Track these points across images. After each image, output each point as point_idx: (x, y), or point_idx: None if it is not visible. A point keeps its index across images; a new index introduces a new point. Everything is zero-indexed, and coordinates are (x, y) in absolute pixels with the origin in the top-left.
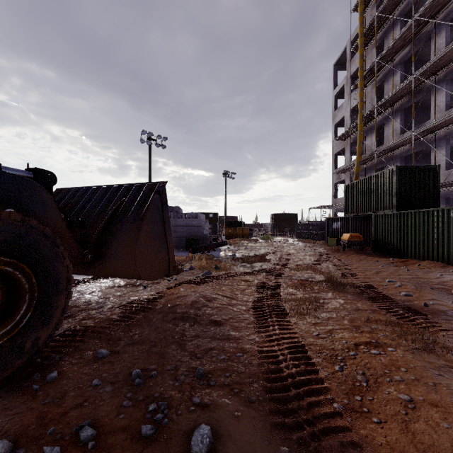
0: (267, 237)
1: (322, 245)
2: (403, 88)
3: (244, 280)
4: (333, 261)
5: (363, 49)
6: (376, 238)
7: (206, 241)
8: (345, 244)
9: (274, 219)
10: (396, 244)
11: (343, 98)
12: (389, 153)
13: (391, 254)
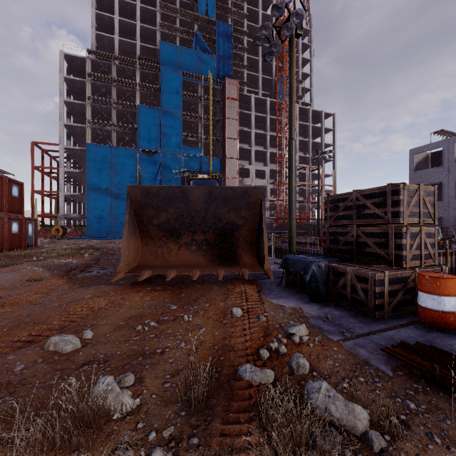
0: None
1: None
2: None
3: None
4: None
5: None
6: None
7: None
8: None
9: None
10: None
11: None
12: None
13: None
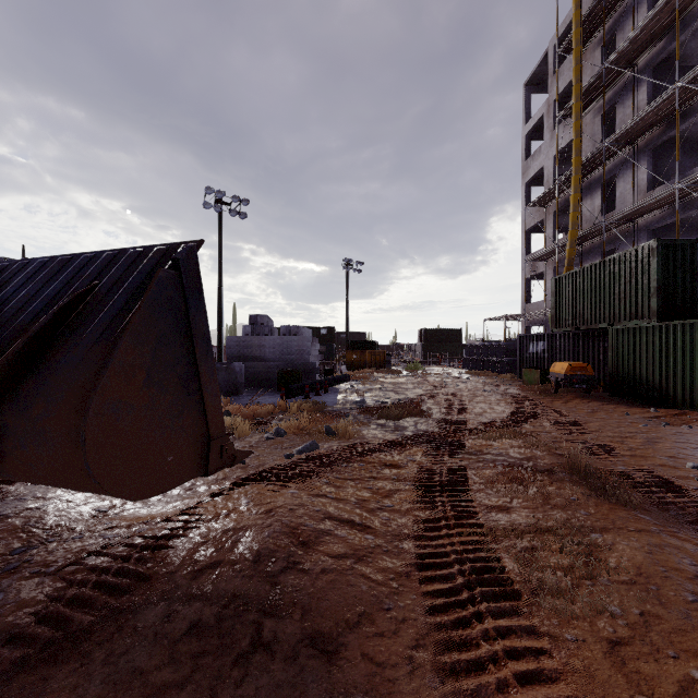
0: (415, 367)
1: (511, 382)
2: (656, 109)
3: (386, 464)
4: (548, 415)
5: (581, 49)
6: (617, 370)
7: (313, 375)
8: (559, 381)
9: (424, 338)
10: (659, 382)
11: (540, 138)
12: (626, 225)
13: (646, 400)
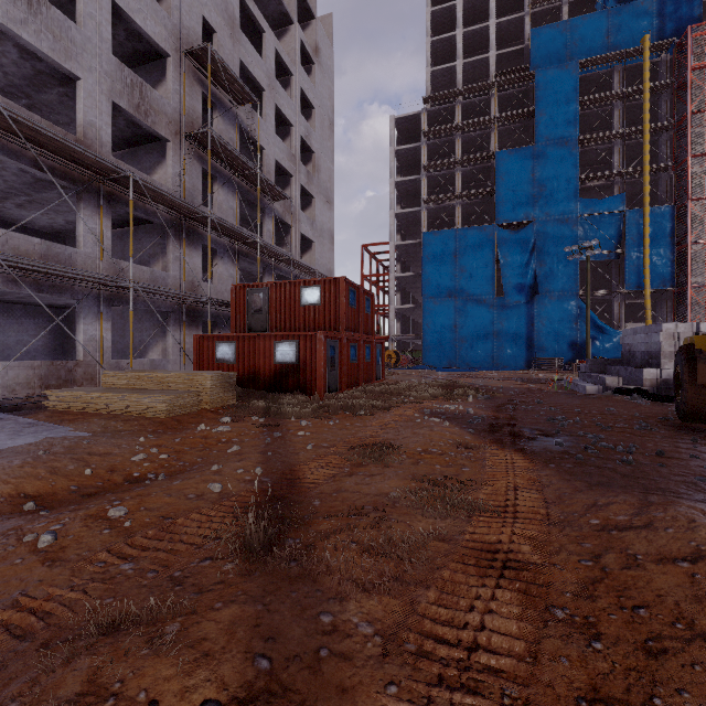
0: None
1: None
2: None
3: None
4: None
5: None
6: None
7: None
8: None
9: None
10: None
11: None
12: None
13: None
